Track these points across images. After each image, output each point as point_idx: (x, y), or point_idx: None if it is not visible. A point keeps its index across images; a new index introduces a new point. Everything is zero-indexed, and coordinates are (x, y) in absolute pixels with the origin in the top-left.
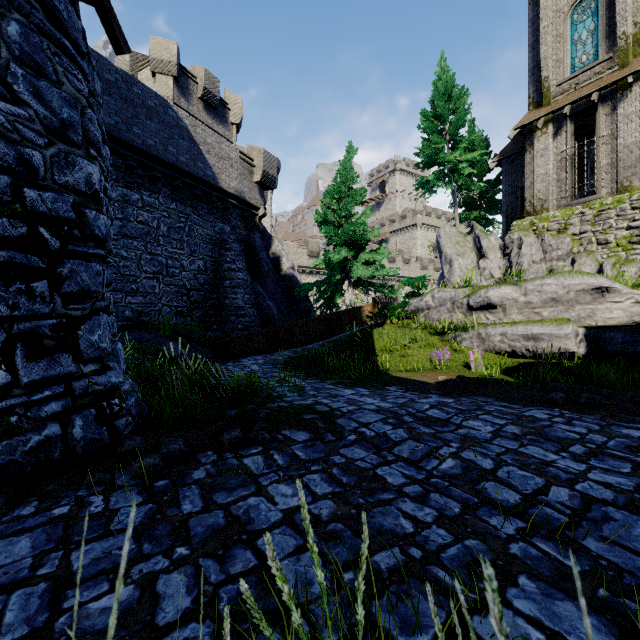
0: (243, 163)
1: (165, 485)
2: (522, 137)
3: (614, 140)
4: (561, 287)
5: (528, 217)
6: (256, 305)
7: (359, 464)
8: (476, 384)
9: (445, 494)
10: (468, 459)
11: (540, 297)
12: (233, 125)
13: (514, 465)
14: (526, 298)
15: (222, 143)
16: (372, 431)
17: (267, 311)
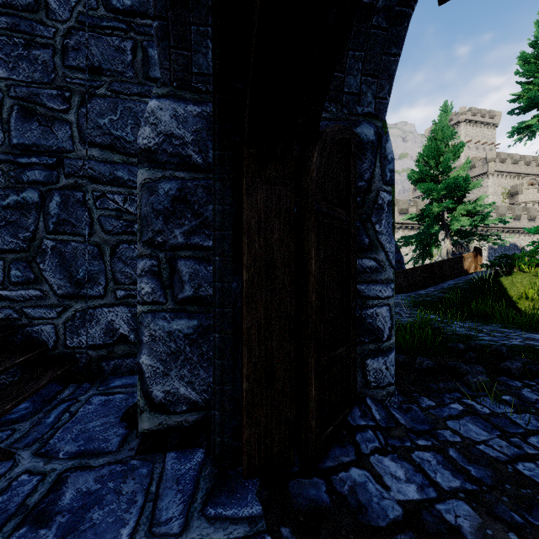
0: None
1: (513, 400)
2: None
3: None
4: None
5: None
6: None
7: None
8: None
9: None
10: None
11: None
12: None
13: None
14: None
15: None
16: None
17: None
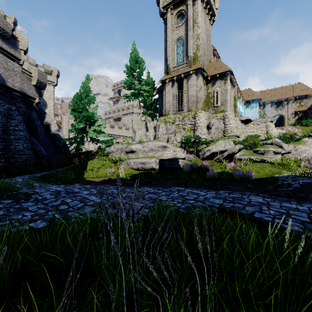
0: (24, 74)
1: None
2: (163, 84)
3: (188, 92)
4: (153, 145)
5: (164, 116)
6: (32, 149)
7: (24, 206)
8: (113, 180)
9: (45, 209)
10: (65, 201)
11: (147, 148)
12: (21, 50)
13: (77, 200)
14: (143, 149)
15: (8, 62)
16: (42, 197)
17: (39, 152)
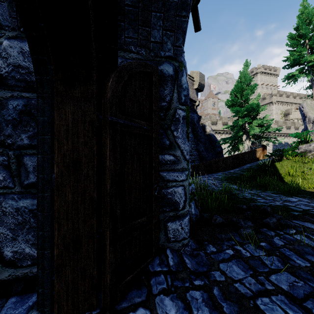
0: (189, 80)
1: (267, 246)
2: None
3: None
4: None
5: None
6: (196, 150)
7: None
8: None
9: None
10: None
11: None
12: None
13: None
14: None
15: None
16: None
17: (202, 153)
